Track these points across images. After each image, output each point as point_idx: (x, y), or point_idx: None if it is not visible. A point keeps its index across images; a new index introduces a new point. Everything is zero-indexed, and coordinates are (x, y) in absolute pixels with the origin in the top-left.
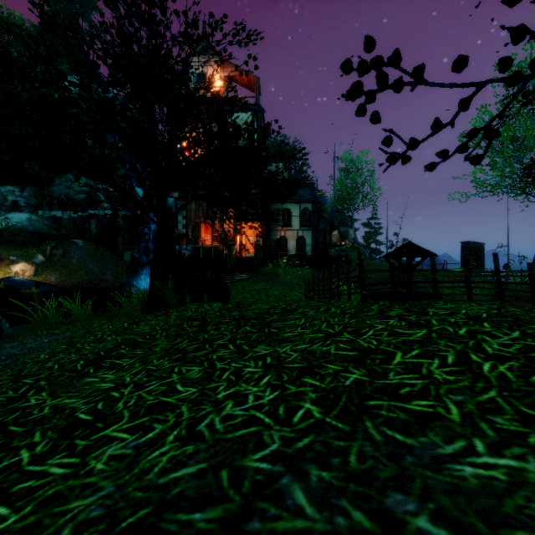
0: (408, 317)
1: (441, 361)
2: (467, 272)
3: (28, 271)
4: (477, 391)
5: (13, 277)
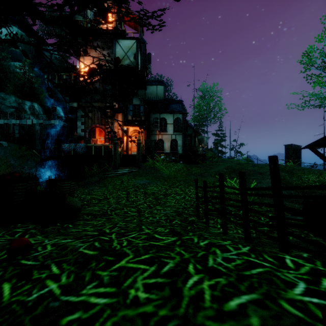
0: None
1: None
2: None
3: None
4: None
5: None
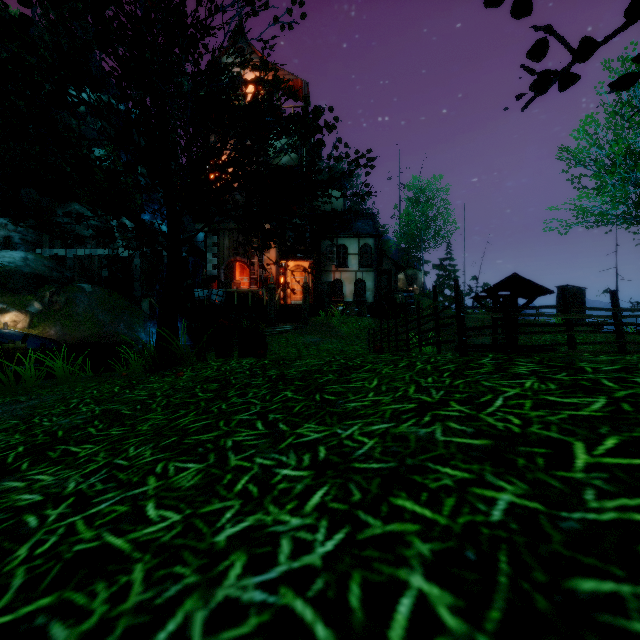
0: (553, 375)
1: None
2: (617, 309)
3: (21, 322)
4: None
5: (1, 330)
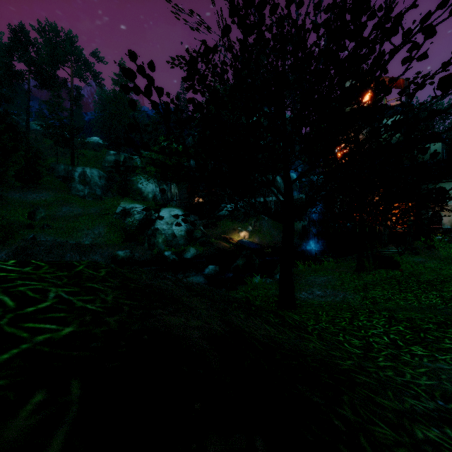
0: None
1: None
2: None
3: (246, 235)
4: None
5: (243, 239)
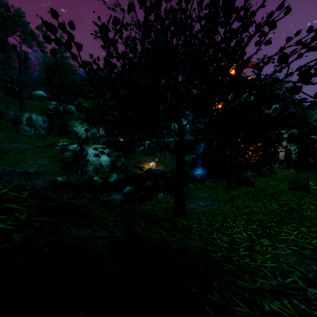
0: None
1: (314, 206)
2: None
3: (154, 165)
4: (316, 209)
5: (151, 168)
